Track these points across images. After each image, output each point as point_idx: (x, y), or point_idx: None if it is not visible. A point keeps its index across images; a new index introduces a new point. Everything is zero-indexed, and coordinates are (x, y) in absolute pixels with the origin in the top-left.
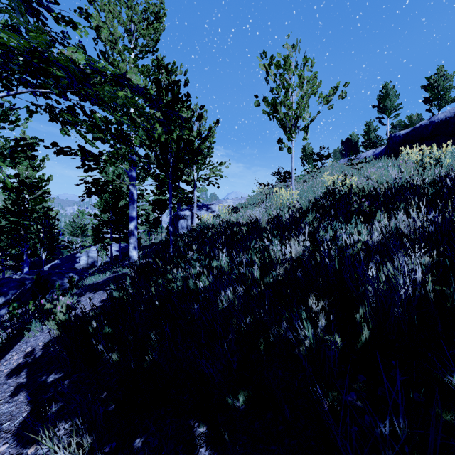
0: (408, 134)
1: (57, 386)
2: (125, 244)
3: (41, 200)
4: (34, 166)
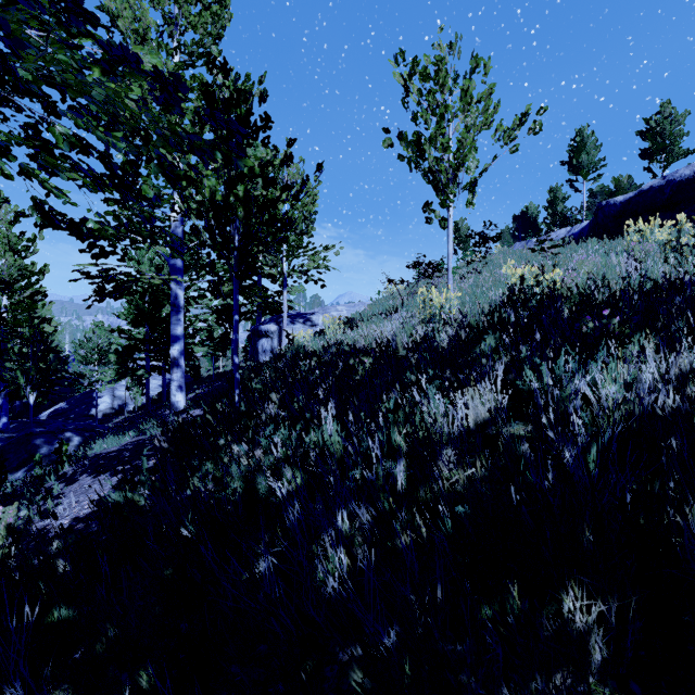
0: (630, 201)
1: None
2: None
3: (29, 306)
4: (17, 248)
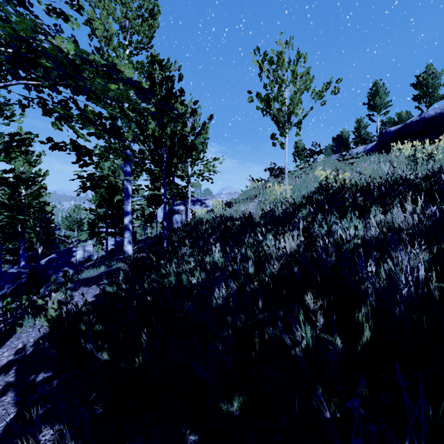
0: (399, 130)
1: (46, 386)
2: (121, 239)
3: (37, 195)
4: (30, 161)
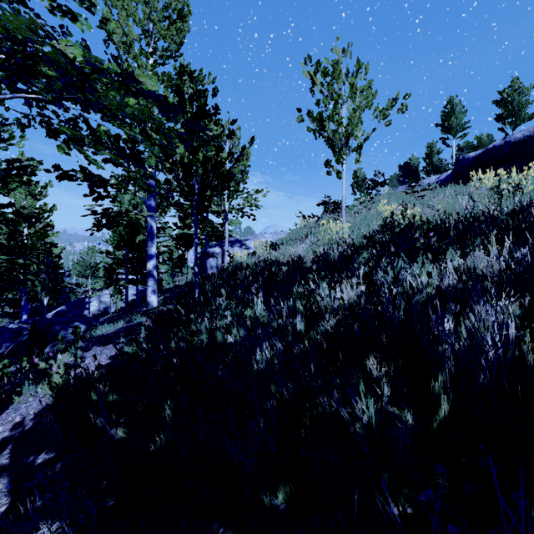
0: (479, 156)
1: (47, 470)
2: (144, 287)
3: (43, 235)
4: (34, 193)
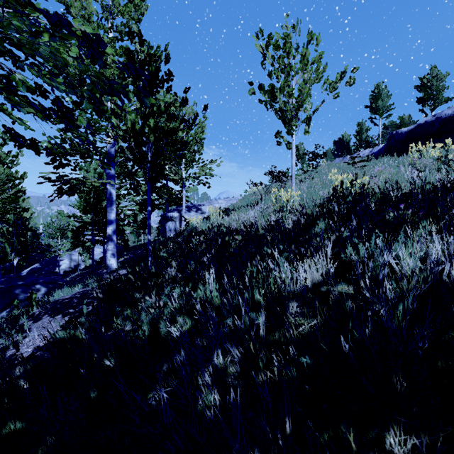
0: (411, 131)
1: None
2: None
3: (14, 200)
4: (5, 162)
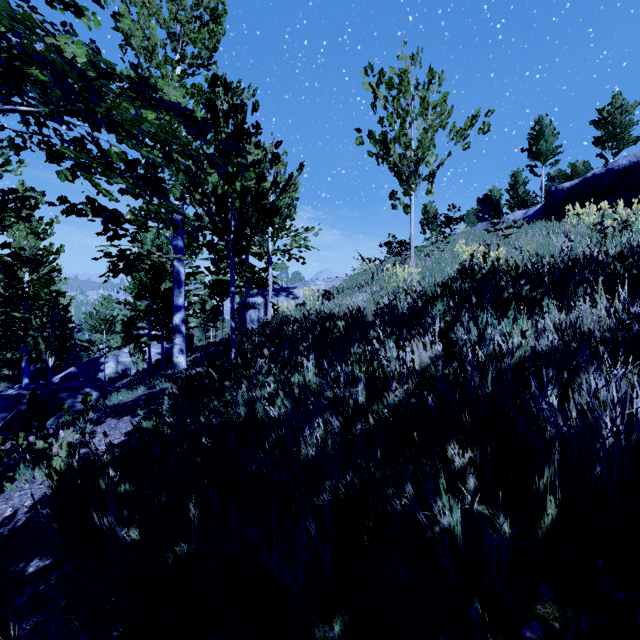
0: (575, 187)
1: (39, 583)
2: (171, 345)
3: (48, 282)
4: (37, 231)
